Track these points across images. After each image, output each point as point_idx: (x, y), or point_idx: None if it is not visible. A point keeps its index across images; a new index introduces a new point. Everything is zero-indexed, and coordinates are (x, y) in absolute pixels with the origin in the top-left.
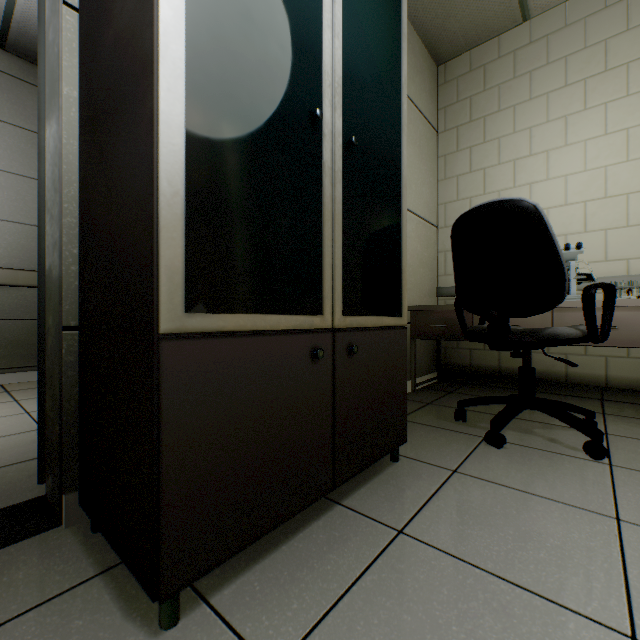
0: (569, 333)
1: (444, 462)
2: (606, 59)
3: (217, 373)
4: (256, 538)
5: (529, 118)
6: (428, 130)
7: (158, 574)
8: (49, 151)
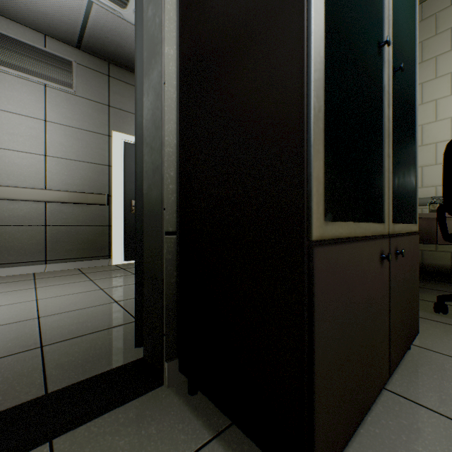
0: None
1: None
2: None
3: (339, 276)
4: (356, 427)
5: None
6: None
7: None
8: (148, 100)
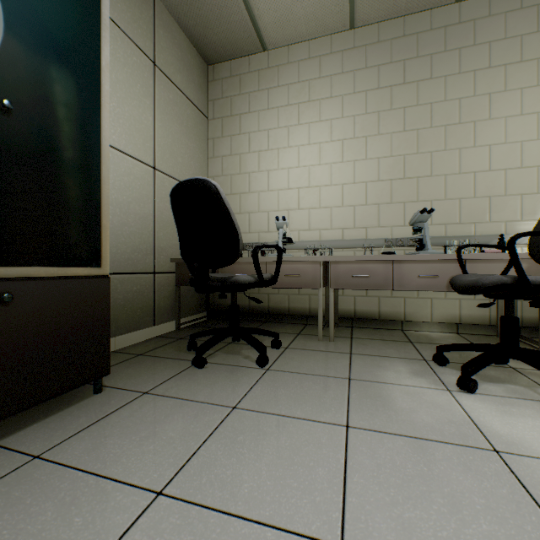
0: (245, 279)
1: (144, 386)
2: (310, 93)
3: None
4: None
5: (268, 122)
6: (198, 115)
7: None
8: None
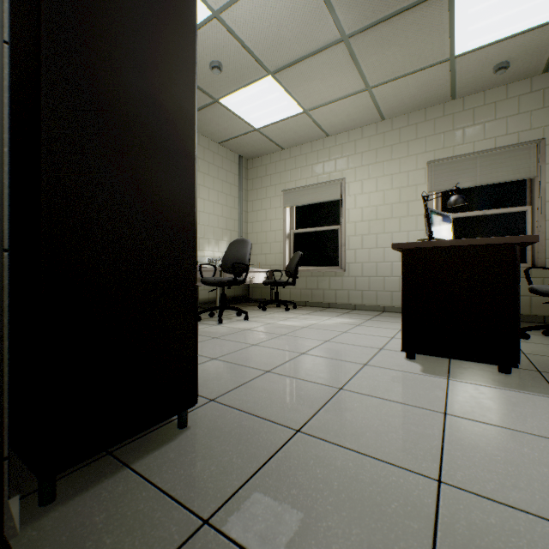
0: None
1: None
2: None
3: None
4: None
5: None
6: None
7: (197, 391)
8: None
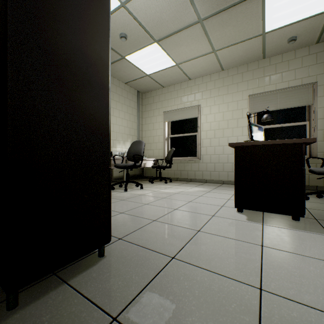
0: None
1: None
2: None
3: None
4: None
5: None
6: None
7: (110, 234)
8: None
